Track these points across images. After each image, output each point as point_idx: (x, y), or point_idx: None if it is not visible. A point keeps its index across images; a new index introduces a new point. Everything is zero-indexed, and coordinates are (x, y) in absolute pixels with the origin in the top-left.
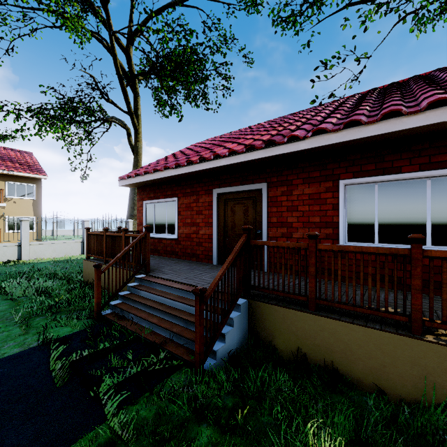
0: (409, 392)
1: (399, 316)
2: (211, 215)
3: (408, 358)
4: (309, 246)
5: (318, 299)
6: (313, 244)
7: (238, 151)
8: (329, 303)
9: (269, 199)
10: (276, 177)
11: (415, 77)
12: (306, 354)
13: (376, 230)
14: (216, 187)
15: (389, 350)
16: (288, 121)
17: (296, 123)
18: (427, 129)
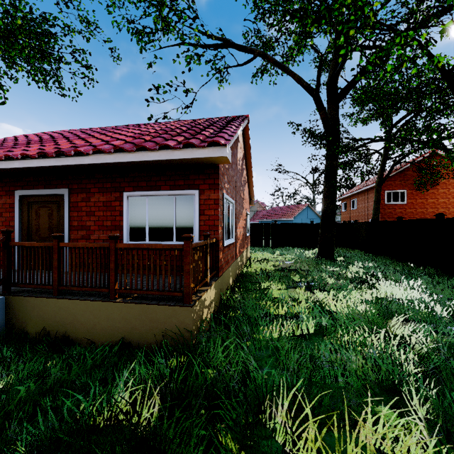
0: (107, 338)
1: (105, 289)
2: (13, 218)
3: (106, 316)
4: (54, 244)
5: (60, 286)
6: (57, 243)
7: (31, 156)
8: (67, 288)
9: (71, 204)
10: (77, 184)
11: (207, 120)
12: (50, 331)
13: (147, 232)
14: (19, 189)
15: (97, 313)
16: (106, 134)
17: (103, 138)
18: (166, 162)
